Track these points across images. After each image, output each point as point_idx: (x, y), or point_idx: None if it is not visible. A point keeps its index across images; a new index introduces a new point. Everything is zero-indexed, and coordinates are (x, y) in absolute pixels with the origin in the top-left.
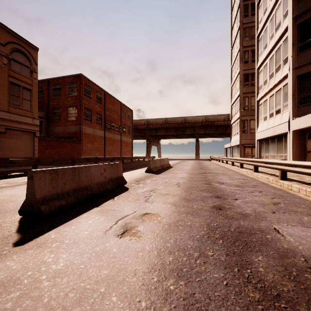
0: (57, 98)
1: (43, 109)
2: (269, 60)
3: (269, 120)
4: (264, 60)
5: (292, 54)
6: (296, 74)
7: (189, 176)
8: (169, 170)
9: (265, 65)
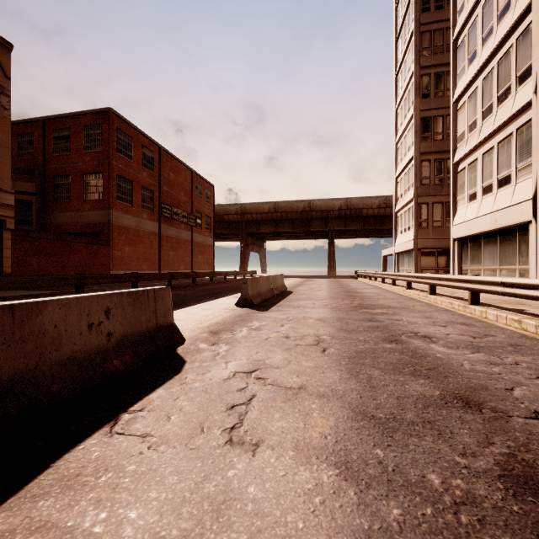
0: (62, 157)
1: (32, 176)
2: (482, 80)
3: (482, 200)
4: (469, 82)
5: None
6: None
7: (335, 315)
8: (287, 299)
9: (471, 93)
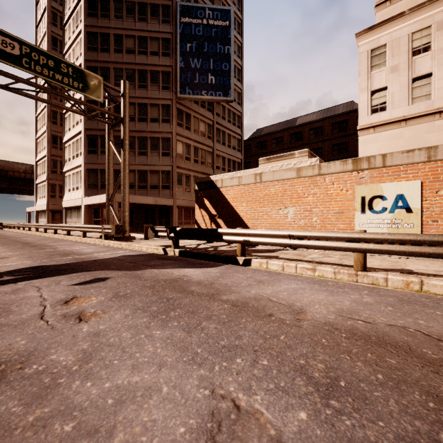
0: None
1: None
2: (72, 143)
3: (72, 193)
4: (68, 140)
5: (84, 153)
6: (86, 167)
7: None
8: None
9: (69, 144)
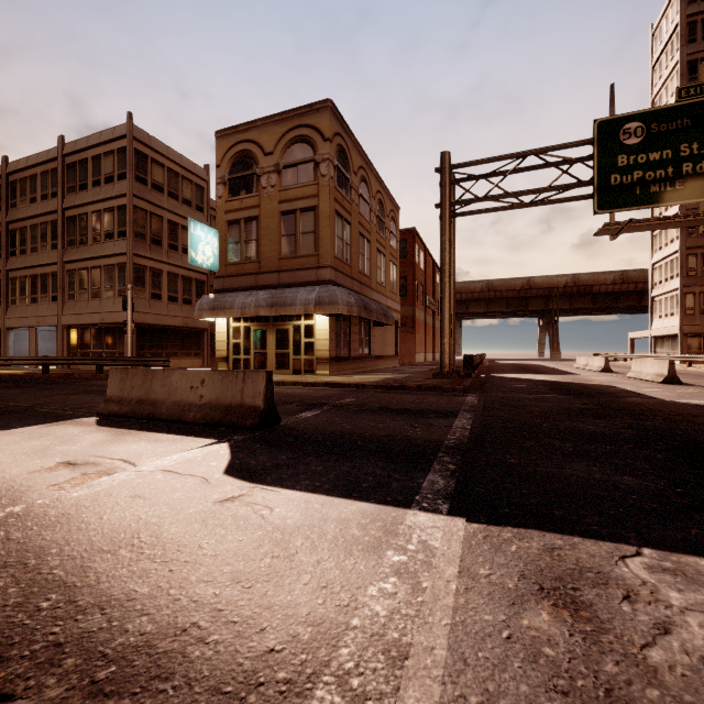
0: None
1: None
2: None
3: None
4: None
5: None
6: None
7: None
8: (614, 371)
9: None
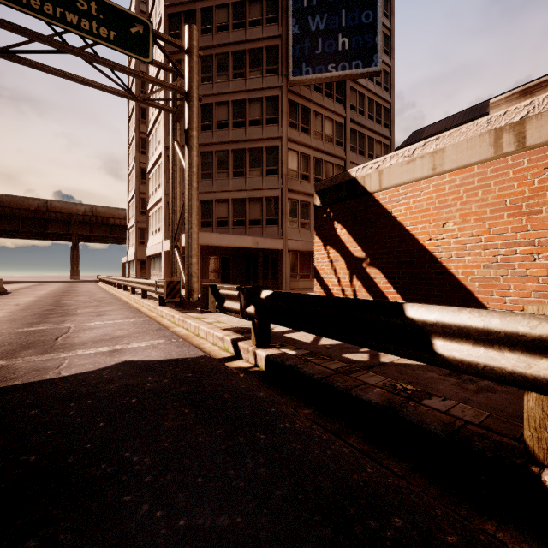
0: None
1: None
2: (155, 171)
3: (155, 237)
4: (151, 168)
5: (164, 180)
6: (167, 199)
7: (37, 299)
8: (5, 296)
9: (153, 174)
